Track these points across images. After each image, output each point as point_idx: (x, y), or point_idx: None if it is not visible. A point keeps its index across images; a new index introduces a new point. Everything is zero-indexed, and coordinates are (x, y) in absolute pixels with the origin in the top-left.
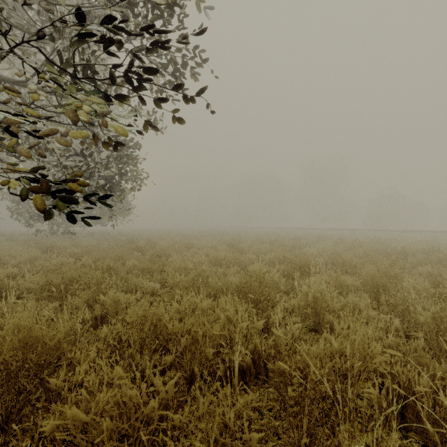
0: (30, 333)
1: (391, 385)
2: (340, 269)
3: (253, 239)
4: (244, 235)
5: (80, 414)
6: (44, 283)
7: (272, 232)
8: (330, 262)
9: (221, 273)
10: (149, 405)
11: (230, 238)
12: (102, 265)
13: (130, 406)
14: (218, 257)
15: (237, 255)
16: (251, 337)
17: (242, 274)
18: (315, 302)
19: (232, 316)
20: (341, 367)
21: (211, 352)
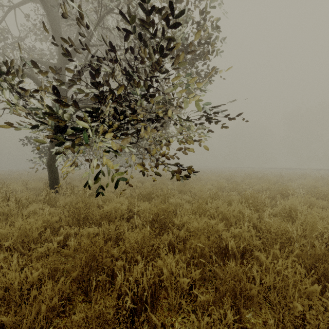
0: (152, 209)
1: (328, 242)
2: (314, 197)
3: (243, 176)
4: (236, 173)
5: (197, 224)
6: (138, 193)
7: (258, 171)
8: (307, 193)
9: (225, 195)
10: (218, 226)
11: (226, 175)
12: (158, 187)
13: (210, 227)
14: (222, 185)
15: (235, 185)
16: (252, 219)
17: (240, 196)
18: (290, 210)
19: (241, 209)
20: (301, 234)
21: (234, 220)
